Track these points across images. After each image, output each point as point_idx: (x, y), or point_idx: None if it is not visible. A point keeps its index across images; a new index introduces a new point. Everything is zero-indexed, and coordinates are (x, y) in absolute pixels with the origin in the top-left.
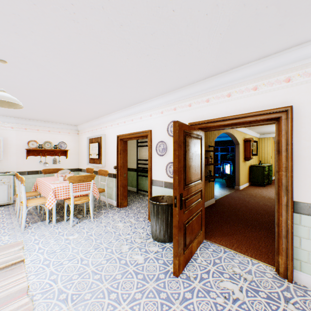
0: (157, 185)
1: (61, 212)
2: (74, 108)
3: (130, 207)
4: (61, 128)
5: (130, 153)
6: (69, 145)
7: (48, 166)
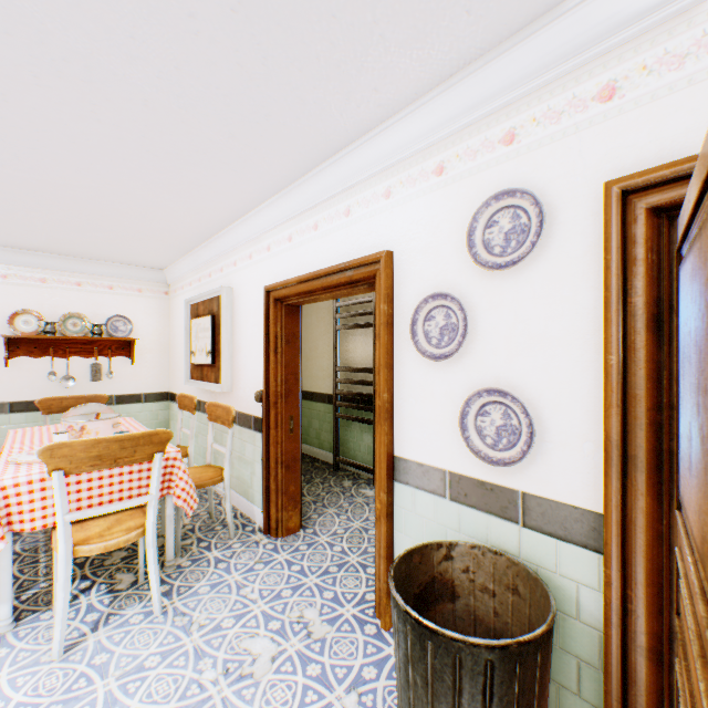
0: (417, 483)
1: None
2: (111, 188)
3: (310, 534)
4: (115, 276)
5: (315, 349)
6: (141, 326)
7: (75, 388)
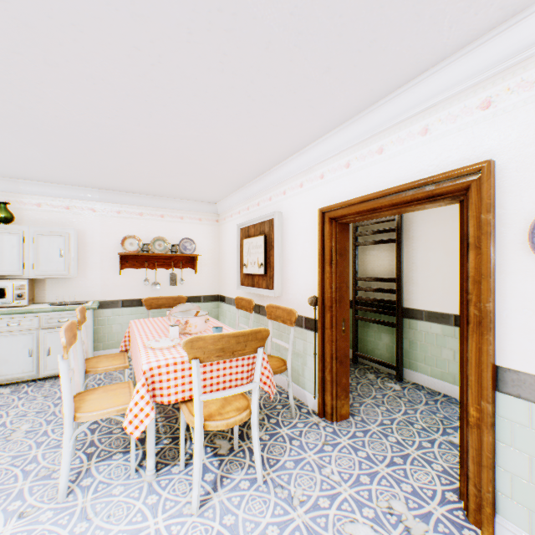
0: None
1: (177, 416)
2: (206, 136)
3: (360, 422)
4: (185, 209)
5: None
6: (200, 245)
7: (160, 291)
